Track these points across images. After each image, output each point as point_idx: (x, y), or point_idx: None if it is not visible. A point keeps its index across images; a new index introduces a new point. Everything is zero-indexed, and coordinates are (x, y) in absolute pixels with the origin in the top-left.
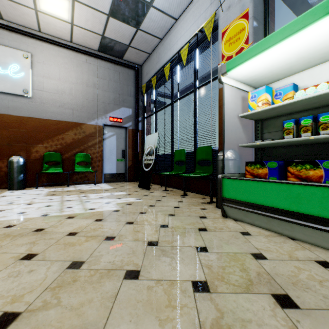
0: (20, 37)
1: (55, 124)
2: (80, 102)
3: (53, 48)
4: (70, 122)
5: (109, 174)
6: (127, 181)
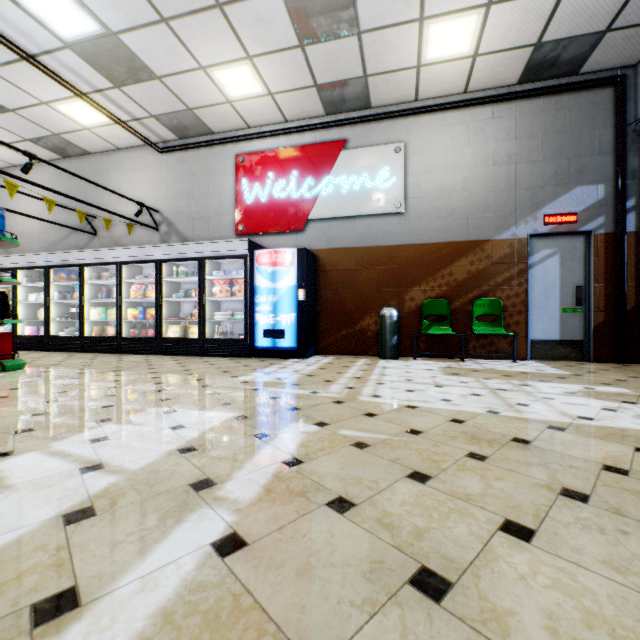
0: (390, 123)
1: (437, 249)
2: (481, 199)
3: (434, 119)
4: (462, 242)
5: (541, 340)
6: (589, 361)
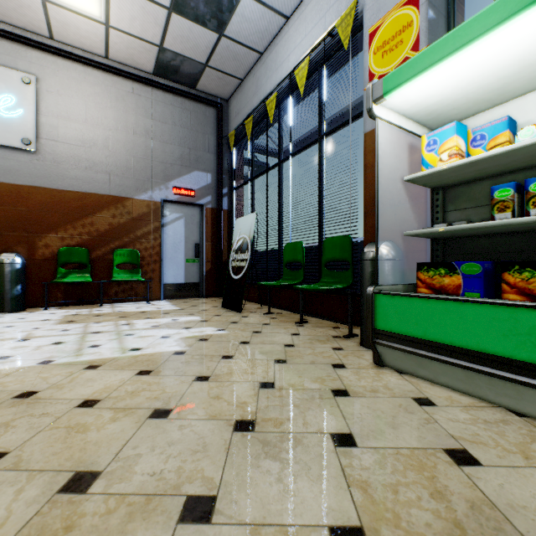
0: (17, 47)
1: (78, 198)
2: (123, 161)
3: (75, 68)
4: (105, 196)
5: (172, 284)
6: (203, 297)
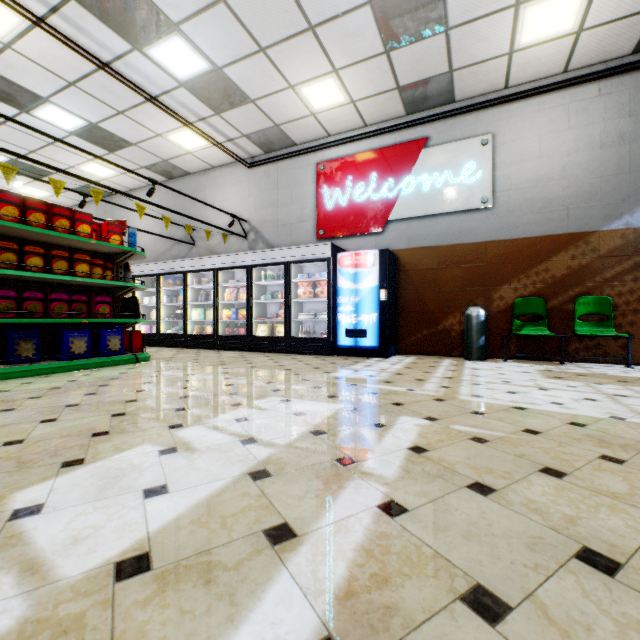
0: (476, 115)
1: (530, 244)
2: (584, 187)
3: (527, 105)
4: (561, 235)
5: None
6: None
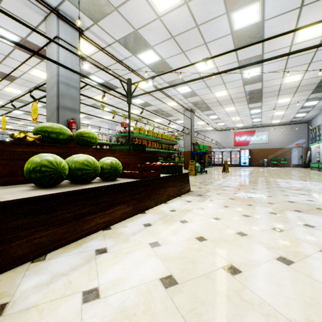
0: (265, 128)
1: (274, 149)
2: (282, 141)
3: (273, 127)
4: (279, 148)
5: (294, 164)
6: (302, 167)
